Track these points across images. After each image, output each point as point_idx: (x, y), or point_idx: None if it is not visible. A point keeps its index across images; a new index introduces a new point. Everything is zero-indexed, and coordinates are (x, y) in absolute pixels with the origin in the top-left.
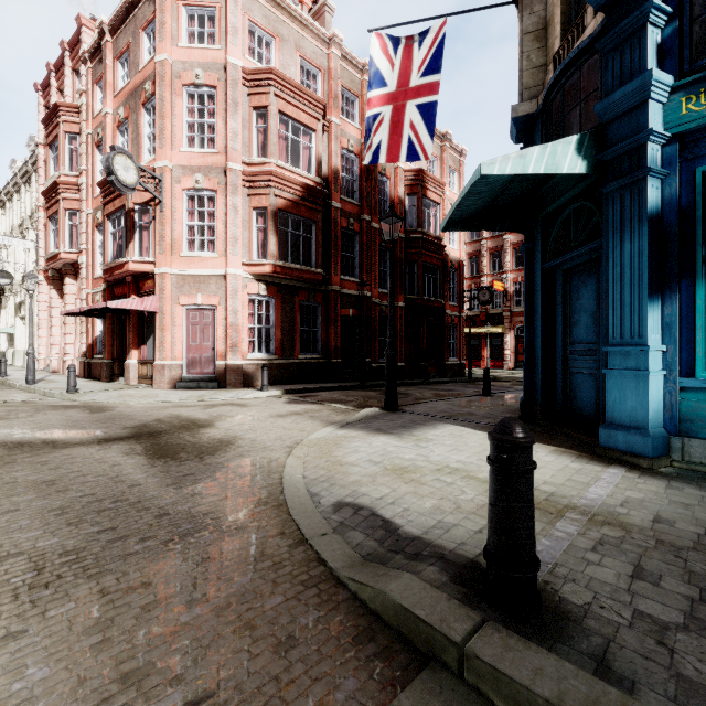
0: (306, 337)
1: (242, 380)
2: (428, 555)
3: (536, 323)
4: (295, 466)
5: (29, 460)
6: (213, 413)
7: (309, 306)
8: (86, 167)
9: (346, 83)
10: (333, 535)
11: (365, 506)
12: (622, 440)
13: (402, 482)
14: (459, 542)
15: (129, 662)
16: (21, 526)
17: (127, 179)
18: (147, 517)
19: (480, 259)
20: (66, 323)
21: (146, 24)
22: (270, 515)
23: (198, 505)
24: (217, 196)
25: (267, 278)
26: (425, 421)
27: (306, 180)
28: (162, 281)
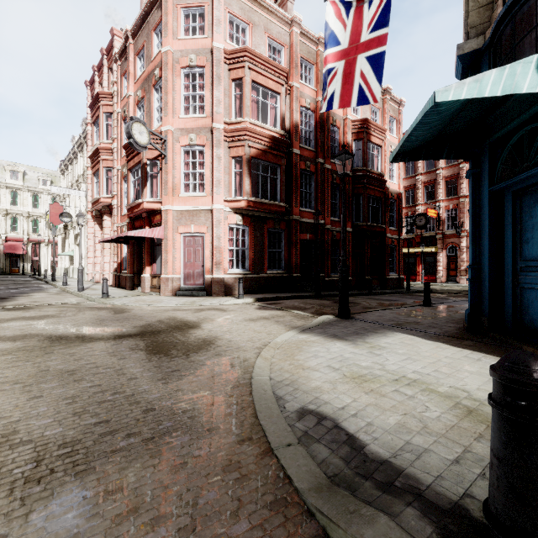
0: (272, 256)
1: (223, 289)
2: (402, 487)
3: (483, 242)
4: (262, 367)
5: (62, 351)
6: (200, 316)
7: (275, 232)
8: (117, 136)
9: (304, 54)
10: (298, 447)
11: (328, 416)
12: None
13: (362, 392)
14: (435, 474)
15: None
16: (39, 413)
17: (141, 140)
18: (136, 412)
19: (415, 191)
20: (104, 248)
21: (155, 27)
22: (240, 417)
23: (179, 402)
24: (206, 150)
25: (243, 211)
26: (375, 329)
27: (272, 133)
28: (166, 216)
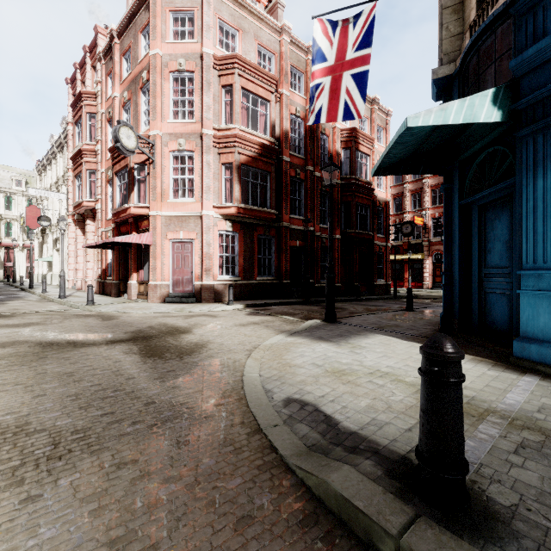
0: (262, 263)
1: (213, 296)
2: (364, 449)
3: (454, 251)
4: (253, 366)
5: (56, 356)
6: (191, 322)
7: (265, 238)
8: (101, 137)
9: (294, 62)
10: (283, 426)
11: (310, 403)
12: (535, 352)
13: (340, 383)
14: (391, 438)
15: (117, 528)
16: (46, 408)
17: (129, 145)
18: (138, 405)
19: (403, 199)
20: (87, 254)
21: (143, 28)
22: (233, 407)
23: (176, 396)
24: (195, 156)
25: (232, 217)
26: (358, 332)
27: (262, 140)
28: (154, 221)
